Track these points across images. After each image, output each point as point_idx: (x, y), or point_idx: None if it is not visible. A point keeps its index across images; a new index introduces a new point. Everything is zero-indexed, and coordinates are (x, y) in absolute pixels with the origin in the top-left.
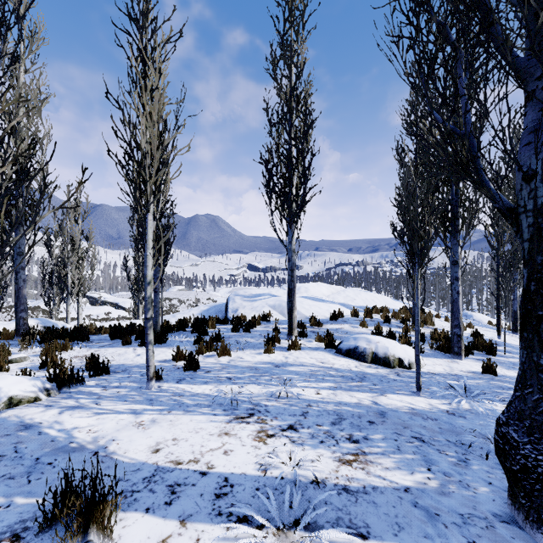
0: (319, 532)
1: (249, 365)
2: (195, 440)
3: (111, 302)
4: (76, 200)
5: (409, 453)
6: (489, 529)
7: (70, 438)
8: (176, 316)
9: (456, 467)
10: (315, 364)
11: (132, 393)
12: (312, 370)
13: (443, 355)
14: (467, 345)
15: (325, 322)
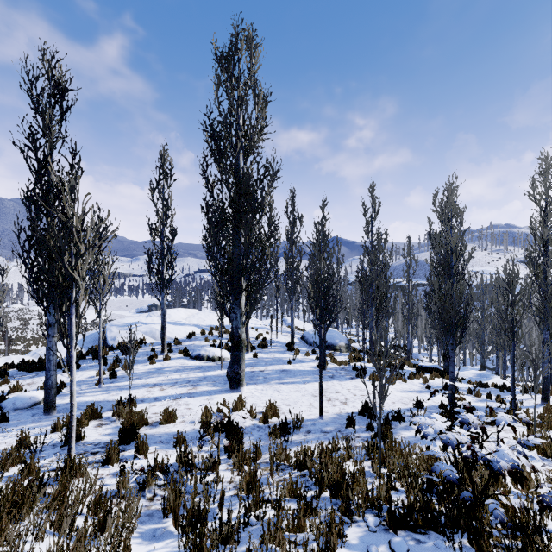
0: (183, 398)
1: (144, 371)
2: (139, 394)
3: None
4: None
5: (210, 385)
6: (222, 392)
7: (92, 401)
8: None
9: (222, 385)
10: (179, 365)
11: (94, 390)
12: (178, 368)
13: None
14: (253, 346)
15: (184, 341)
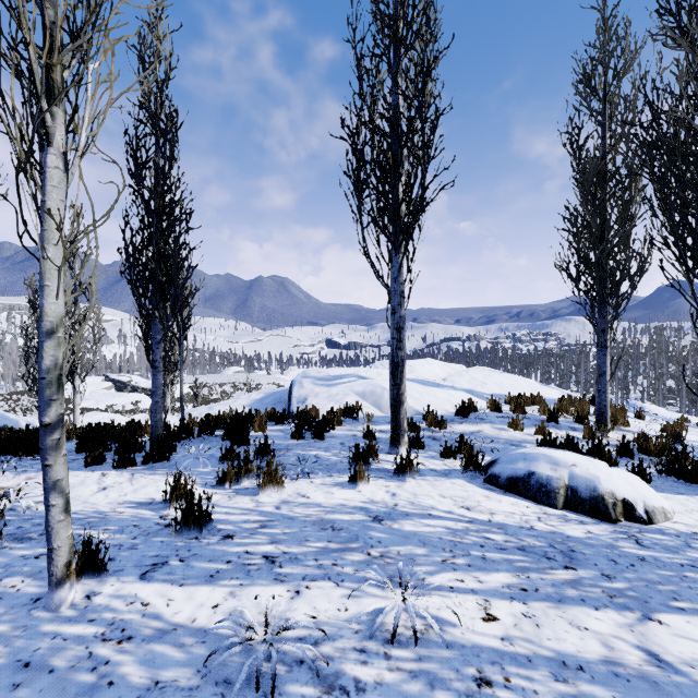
0: None
1: (318, 515)
2: None
3: (144, 388)
4: (71, 237)
5: None
6: None
7: None
8: (214, 408)
9: None
10: (453, 512)
11: None
12: (453, 530)
13: (687, 486)
14: None
15: (449, 421)
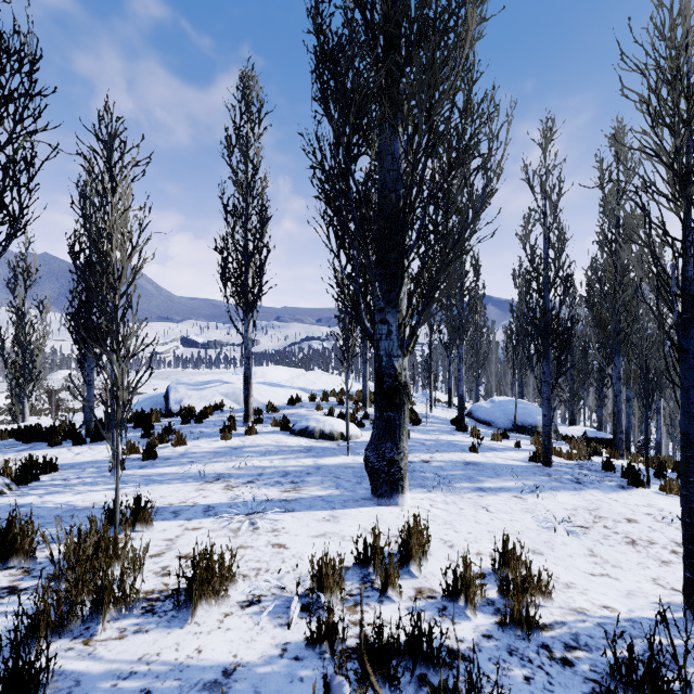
0: (268, 513)
1: (207, 450)
2: (178, 495)
3: None
4: None
5: (328, 484)
6: (356, 502)
7: (72, 505)
8: (95, 412)
9: (353, 486)
10: (270, 444)
11: (100, 479)
12: (268, 448)
13: None
14: None
15: (282, 408)
